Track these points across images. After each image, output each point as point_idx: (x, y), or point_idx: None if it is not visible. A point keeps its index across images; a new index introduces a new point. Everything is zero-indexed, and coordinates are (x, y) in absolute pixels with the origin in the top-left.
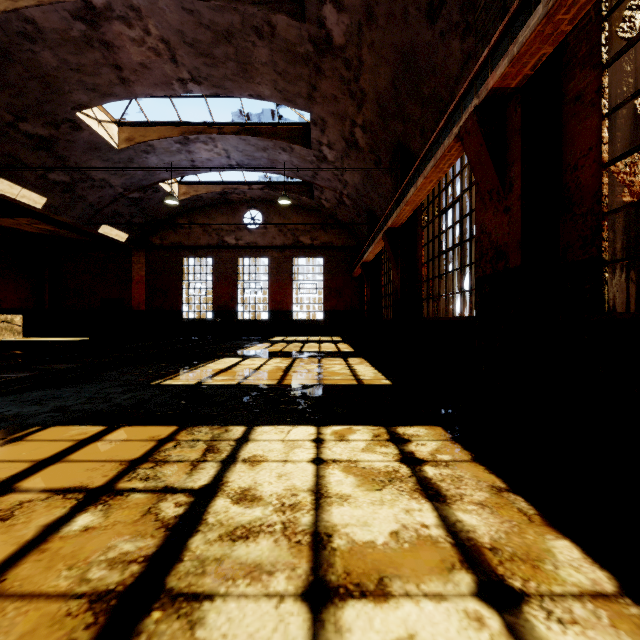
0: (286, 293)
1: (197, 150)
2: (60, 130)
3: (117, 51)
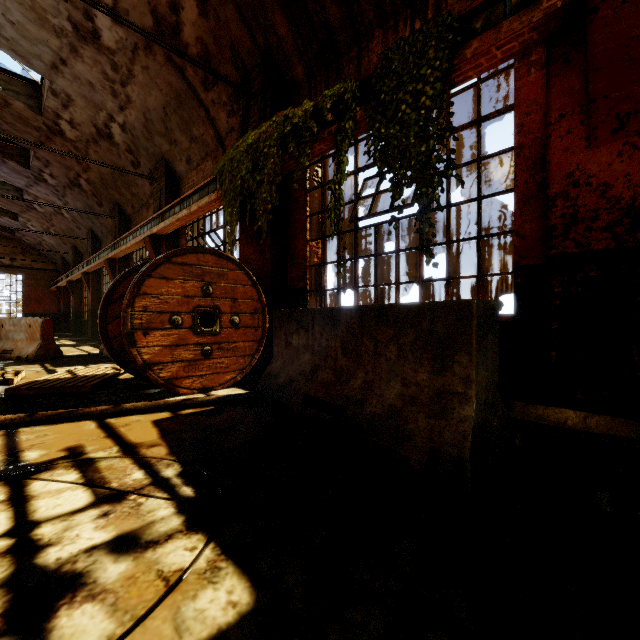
0: None
1: None
2: None
3: None
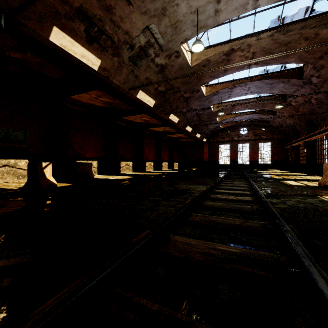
0: (256, 155)
1: (236, 118)
2: (211, 121)
3: (234, 108)
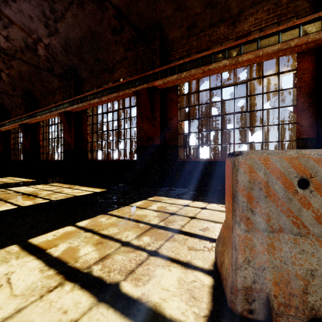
0: None
1: None
2: None
3: None
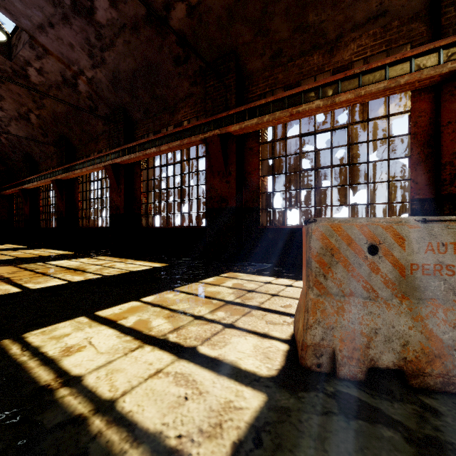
0: None
1: None
2: None
3: None
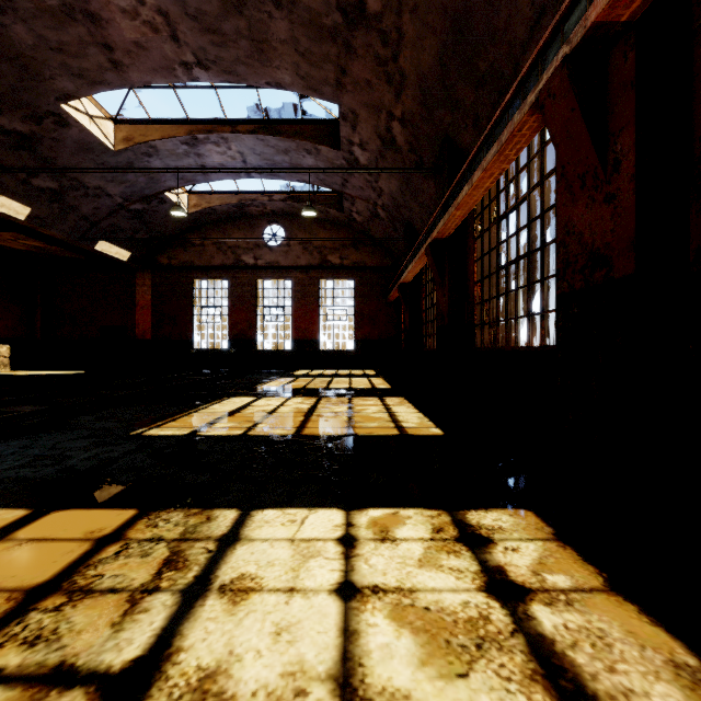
0: (312, 320)
1: (208, 153)
2: (43, 126)
3: (105, 26)
